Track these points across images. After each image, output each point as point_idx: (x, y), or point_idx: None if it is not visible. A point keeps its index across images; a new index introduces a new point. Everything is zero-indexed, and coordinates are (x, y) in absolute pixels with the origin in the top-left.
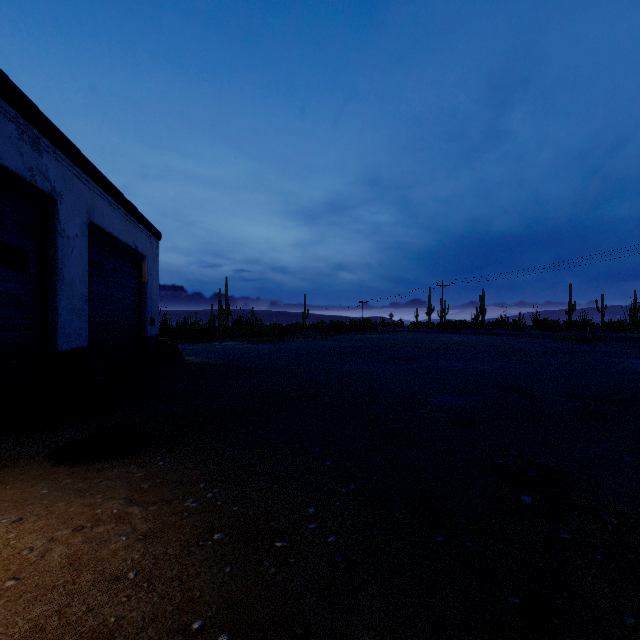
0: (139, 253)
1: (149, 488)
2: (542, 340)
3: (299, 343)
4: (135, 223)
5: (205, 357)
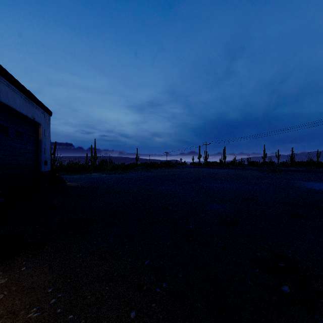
0: (36, 122)
1: (3, 297)
2: (254, 171)
3: (133, 174)
4: (33, 104)
5: (79, 182)
